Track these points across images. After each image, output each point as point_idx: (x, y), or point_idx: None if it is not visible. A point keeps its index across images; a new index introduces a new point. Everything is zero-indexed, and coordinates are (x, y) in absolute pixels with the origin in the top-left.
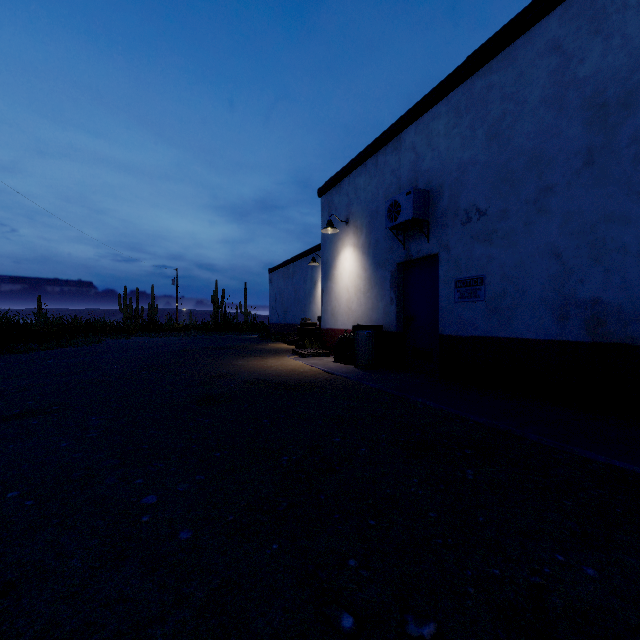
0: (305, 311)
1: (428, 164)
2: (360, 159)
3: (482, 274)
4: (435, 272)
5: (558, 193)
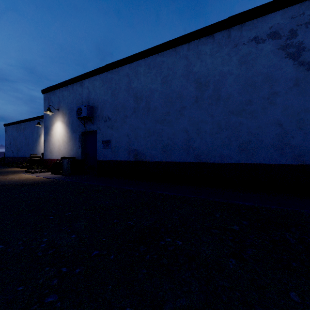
0: (33, 150)
1: (93, 96)
2: (65, 84)
3: (110, 139)
4: (96, 137)
5: (128, 118)
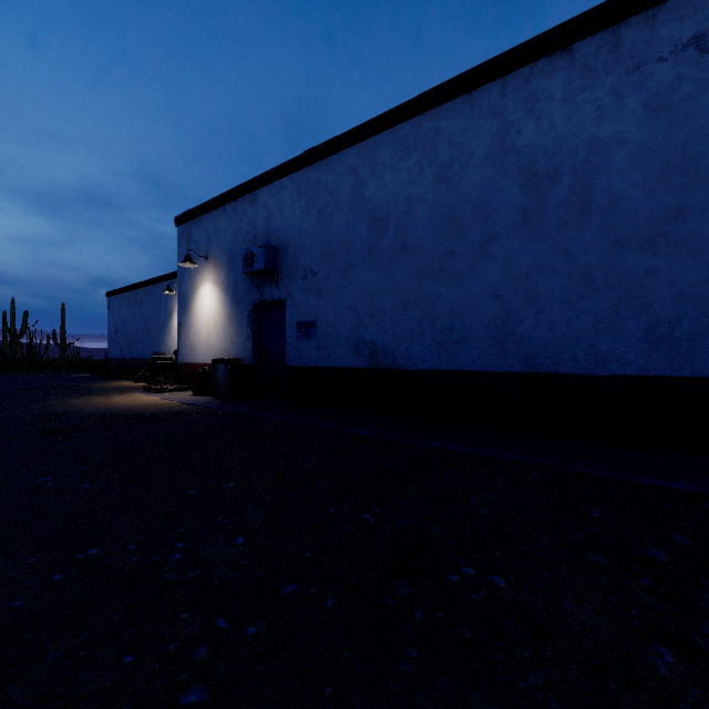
0: (158, 344)
1: (278, 224)
2: (220, 201)
3: (314, 319)
4: (284, 314)
5: (356, 269)
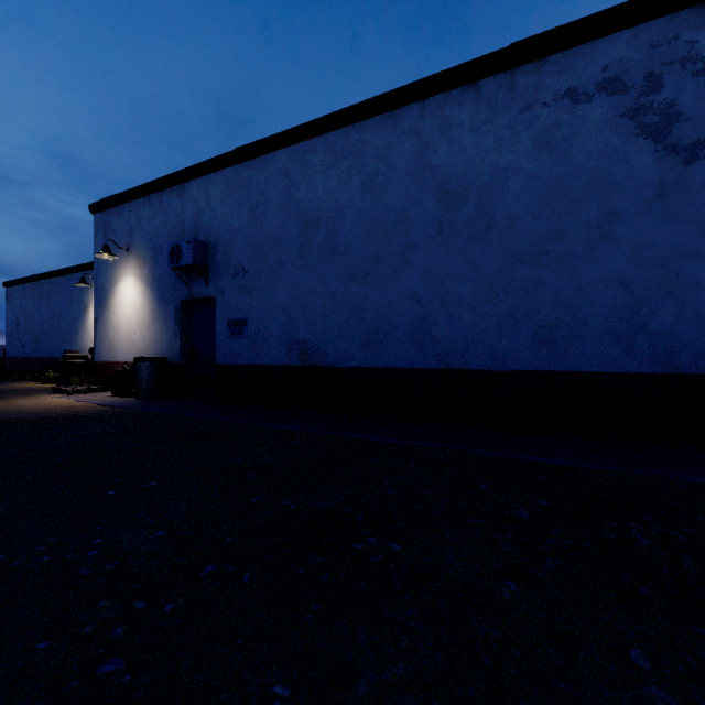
0: (70, 341)
1: (208, 220)
2: (143, 191)
3: (246, 317)
4: (214, 312)
5: (287, 269)
